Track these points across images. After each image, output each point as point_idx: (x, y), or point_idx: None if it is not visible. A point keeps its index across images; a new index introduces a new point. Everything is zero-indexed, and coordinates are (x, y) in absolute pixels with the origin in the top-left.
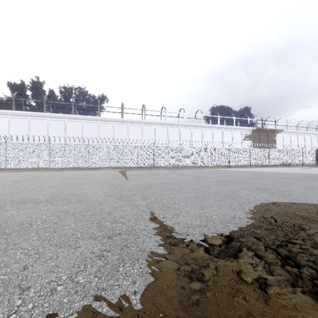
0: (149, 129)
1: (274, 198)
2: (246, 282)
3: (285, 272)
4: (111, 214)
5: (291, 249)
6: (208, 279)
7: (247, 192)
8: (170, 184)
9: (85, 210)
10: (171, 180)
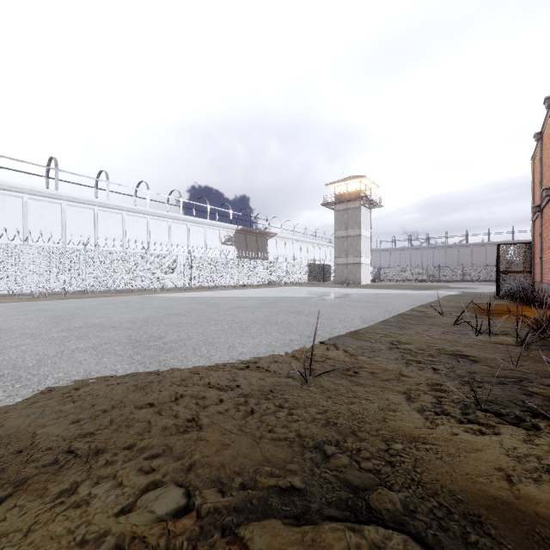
0: (5, 203)
1: (120, 365)
2: None
3: None
4: None
5: None
6: None
7: (89, 354)
8: None
9: None
10: None
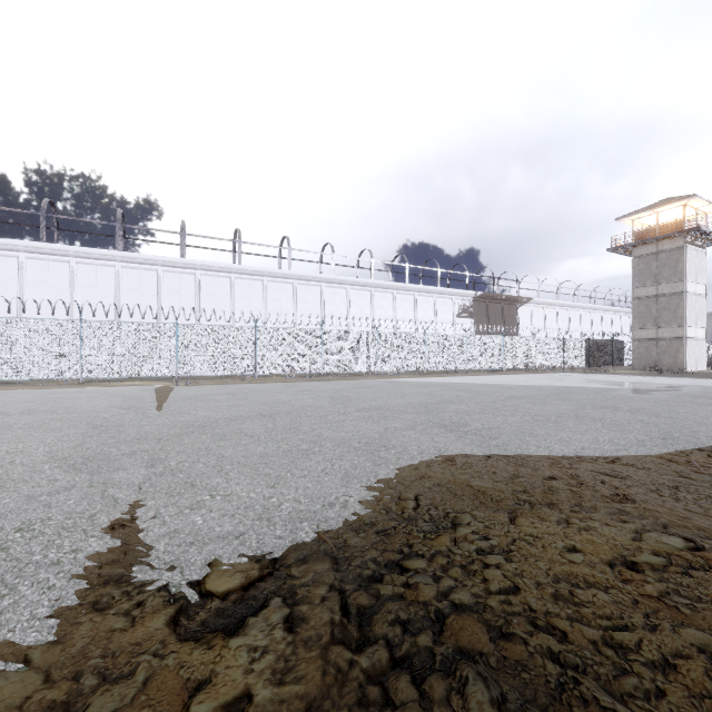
0: (250, 287)
1: (458, 445)
2: None
3: (316, 669)
4: None
5: (383, 589)
6: None
7: (414, 433)
8: (256, 419)
9: None
10: (267, 409)
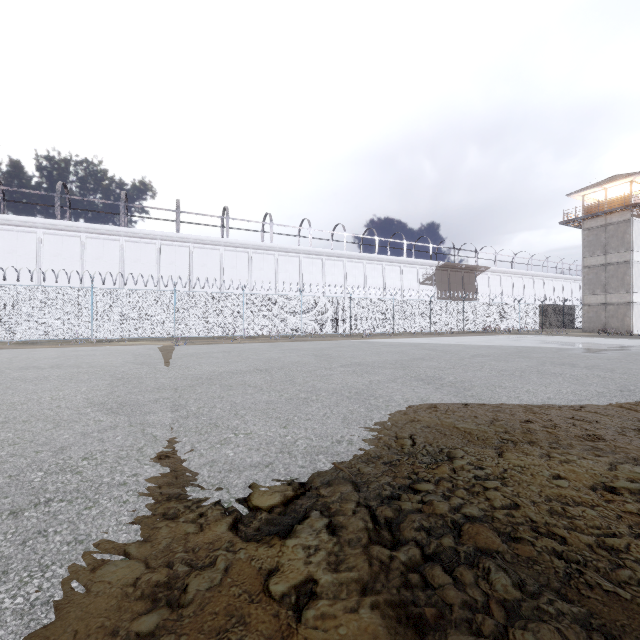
0: (237, 258)
1: (438, 395)
2: (269, 598)
3: (363, 561)
4: (64, 452)
5: (403, 505)
6: (191, 601)
7: (396, 385)
8: (255, 373)
9: (1, 445)
10: (262, 365)
